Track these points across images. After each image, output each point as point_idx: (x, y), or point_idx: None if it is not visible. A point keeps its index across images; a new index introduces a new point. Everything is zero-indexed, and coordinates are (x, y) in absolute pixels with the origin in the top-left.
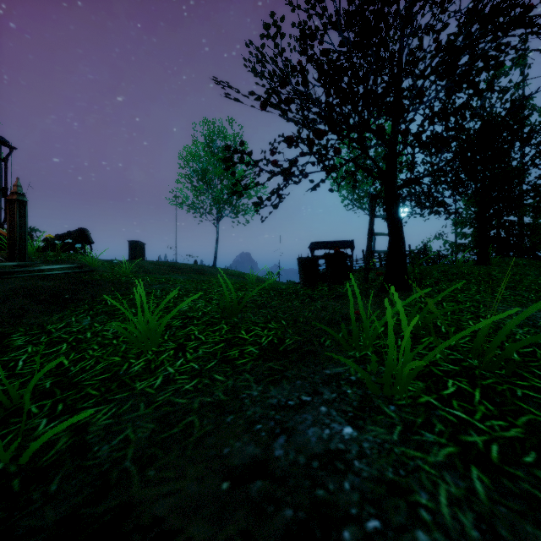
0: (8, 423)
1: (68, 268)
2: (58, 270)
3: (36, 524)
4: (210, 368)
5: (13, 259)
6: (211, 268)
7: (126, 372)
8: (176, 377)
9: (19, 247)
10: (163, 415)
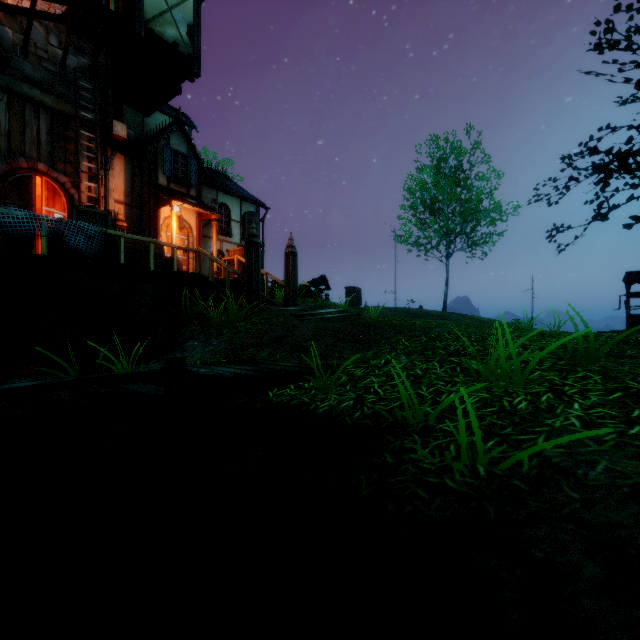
0: (434, 435)
1: (337, 312)
2: (332, 313)
3: (606, 520)
4: (639, 416)
5: (288, 305)
6: (451, 314)
7: (514, 408)
8: (596, 420)
9: (293, 294)
10: (637, 455)
